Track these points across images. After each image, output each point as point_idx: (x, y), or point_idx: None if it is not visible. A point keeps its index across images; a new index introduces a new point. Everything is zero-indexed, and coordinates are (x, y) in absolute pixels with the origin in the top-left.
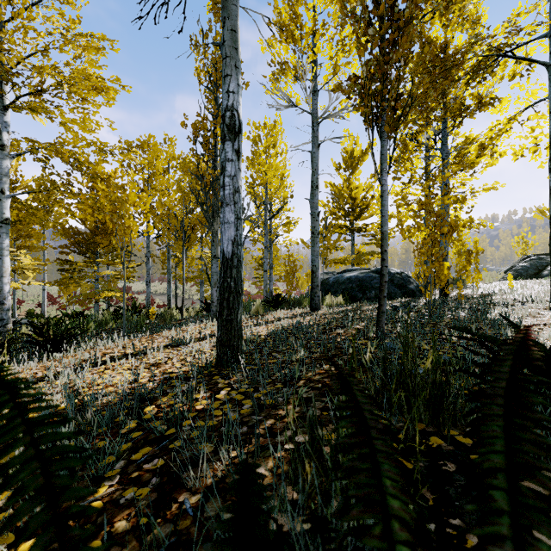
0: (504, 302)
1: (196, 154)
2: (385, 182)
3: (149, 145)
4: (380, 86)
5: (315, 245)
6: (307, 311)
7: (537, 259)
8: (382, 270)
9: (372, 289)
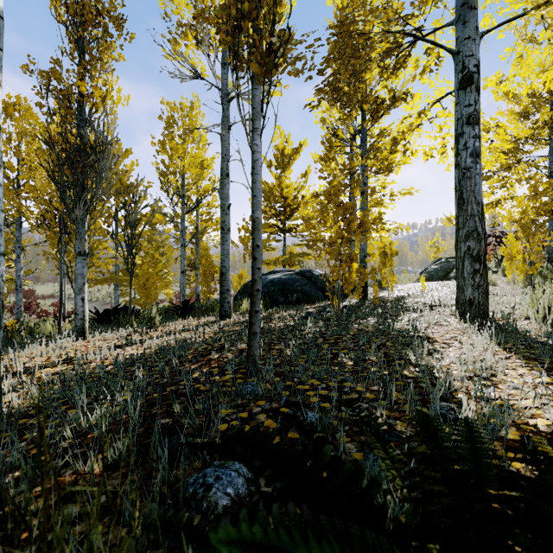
0: (414, 307)
1: (47, 113)
2: (257, 147)
3: (18, 110)
4: (247, 5)
5: (225, 243)
6: (216, 319)
7: (446, 262)
8: (253, 274)
9: (294, 292)
